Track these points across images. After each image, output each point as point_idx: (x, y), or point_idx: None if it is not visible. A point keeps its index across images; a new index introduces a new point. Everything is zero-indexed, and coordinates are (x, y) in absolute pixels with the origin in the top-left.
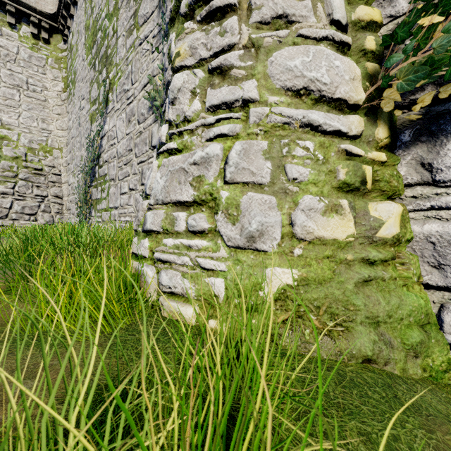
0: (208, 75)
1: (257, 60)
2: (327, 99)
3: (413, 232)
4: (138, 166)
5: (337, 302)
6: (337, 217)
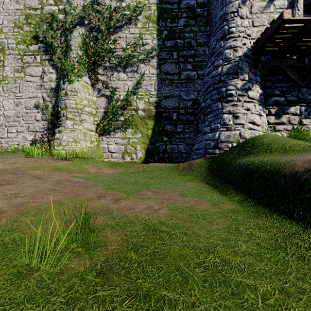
0: (74, 122)
1: (82, 123)
2: (91, 130)
3: (101, 146)
4: (25, 124)
5: (92, 153)
6: (92, 144)
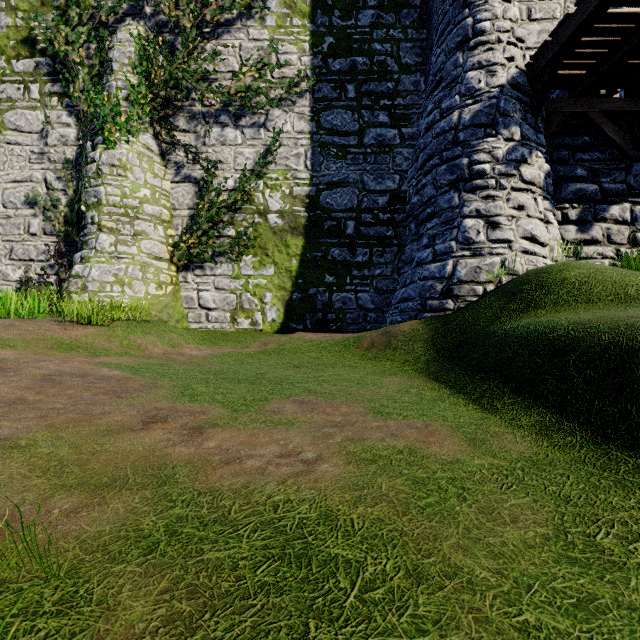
0: (117, 238)
1: (137, 241)
2: (158, 257)
3: (183, 295)
4: (4, 243)
5: (160, 309)
6: (161, 289)
